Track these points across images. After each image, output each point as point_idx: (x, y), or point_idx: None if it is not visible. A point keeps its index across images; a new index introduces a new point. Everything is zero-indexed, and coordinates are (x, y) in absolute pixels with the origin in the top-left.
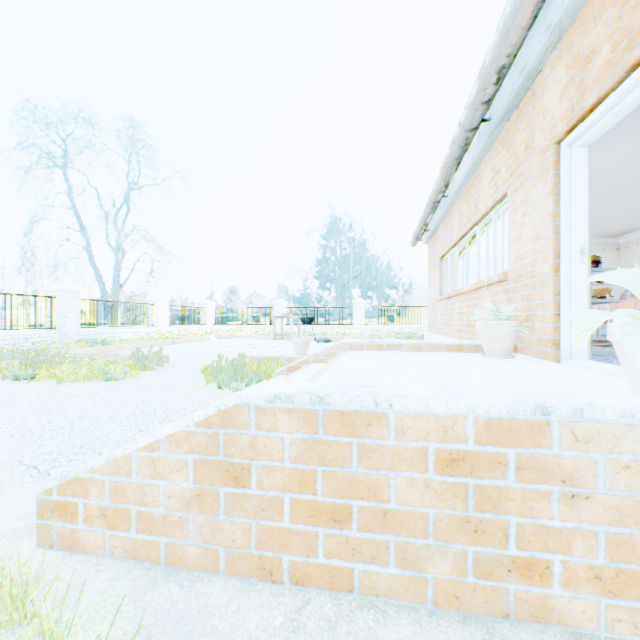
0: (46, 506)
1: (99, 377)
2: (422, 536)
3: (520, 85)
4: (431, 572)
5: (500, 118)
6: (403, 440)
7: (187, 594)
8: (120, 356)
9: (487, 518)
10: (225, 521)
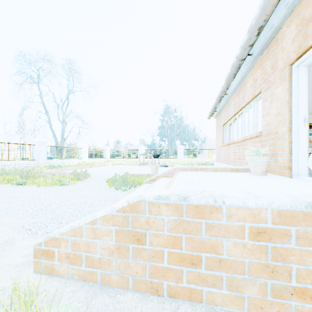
0: (38, 252)
1: (57, 184)
2: (241, 273)
3: (269, 36)
4: (246, 293)
5: (258, 53)
6: (230, 221)
7: (113, 301)
8: (66, 173)
9: (279, 265)
10: (132, 262)
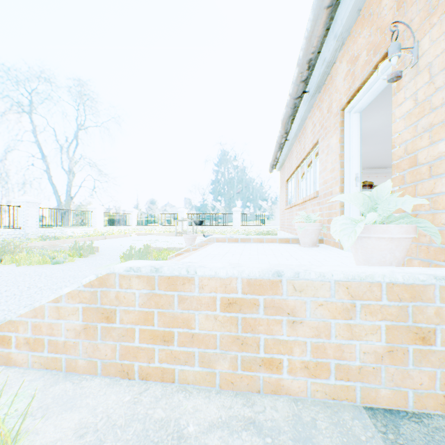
0: None
1: (47, 262)
2: (213, 348)
3: (323, 71)
4: (218, 368)
5: (314, 91)
6: (203, 292)
7: (76, 387)
8: (64, 247)
9: (248, 336)
10: (101, 344)
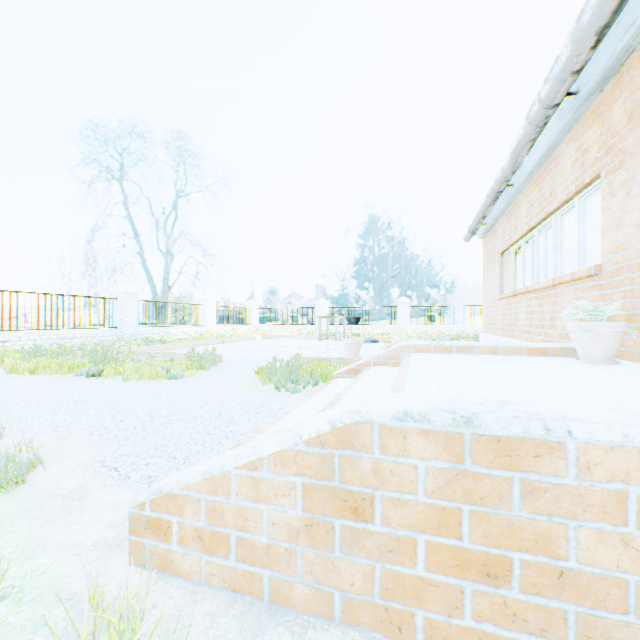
0: (138, 521)
1: (160, 375)
2: (618, 610)
3: (624, 46)
4: None
5: (591, 89)
6: (588, 479)
7: None
8: (176, 355)
9: None
10: (341, 560)
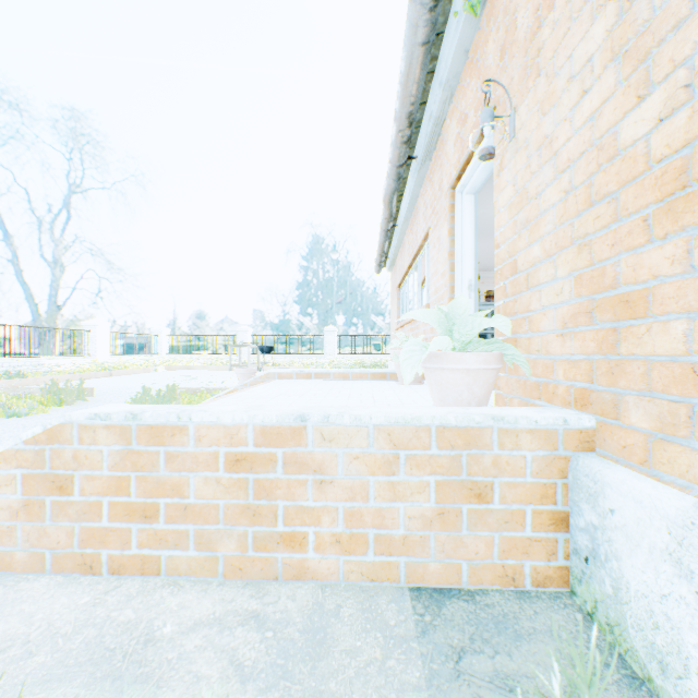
0: None
1: None
2: (215, 523)
3: (432, 130)
4: (222, 551)
5: (423, 157)
6: (201, 446)
7: (8, 590)
8: (34, 390)
9: (263, 504)
10: (51, 526)
